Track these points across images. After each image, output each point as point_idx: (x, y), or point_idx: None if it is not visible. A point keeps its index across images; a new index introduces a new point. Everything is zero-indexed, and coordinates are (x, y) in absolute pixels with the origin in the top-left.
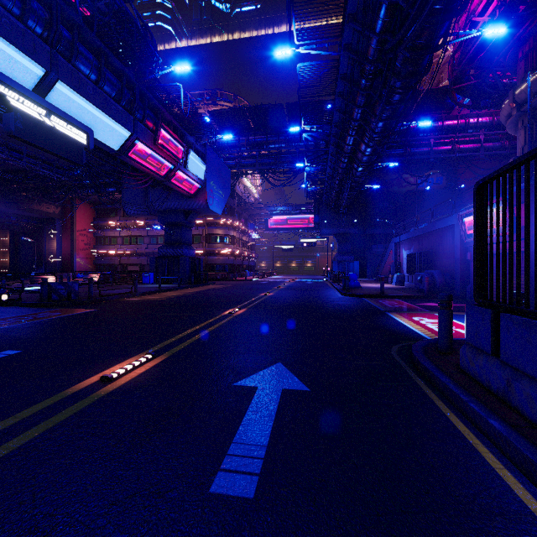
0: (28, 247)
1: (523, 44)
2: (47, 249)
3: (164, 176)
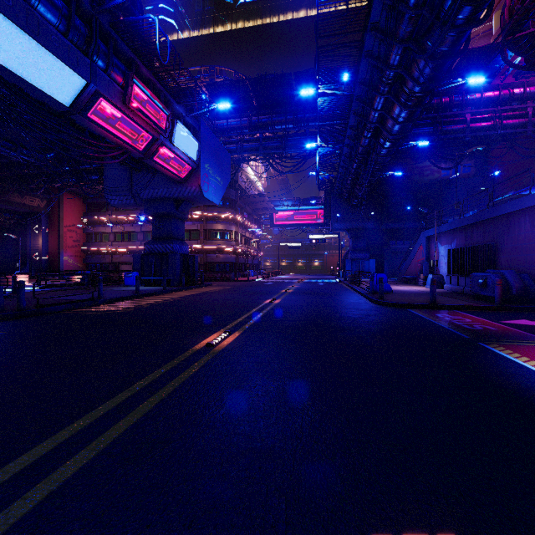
0: (13, 245)
1: None
2: (32, 246)
3: (144, 151)
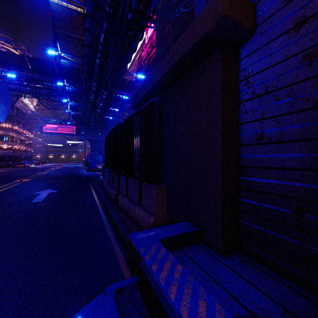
0: None
1: None
2: None
3: None
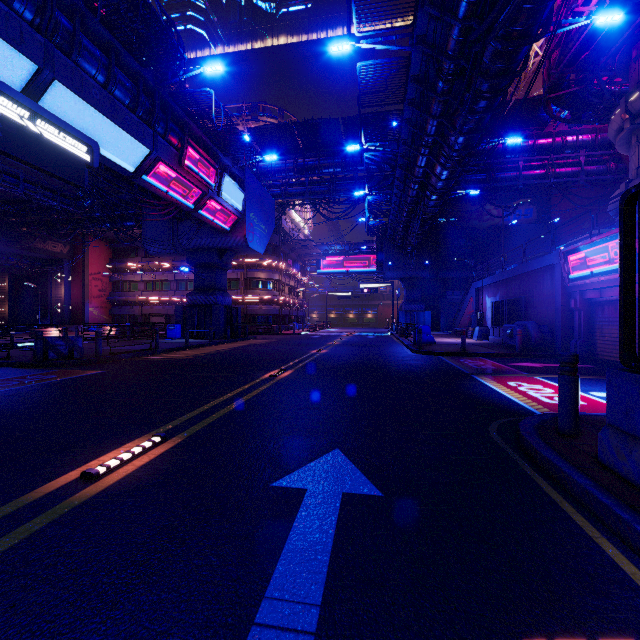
0: (31, 294)
1: (639, 40)
2: (53, 296)
3: (193, 206)
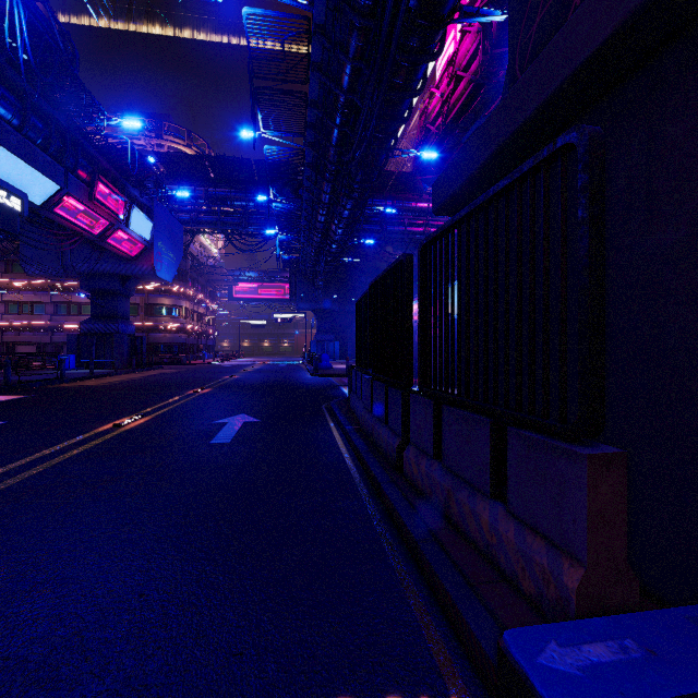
0: None
1: None
2: None
3: (98, 235)
